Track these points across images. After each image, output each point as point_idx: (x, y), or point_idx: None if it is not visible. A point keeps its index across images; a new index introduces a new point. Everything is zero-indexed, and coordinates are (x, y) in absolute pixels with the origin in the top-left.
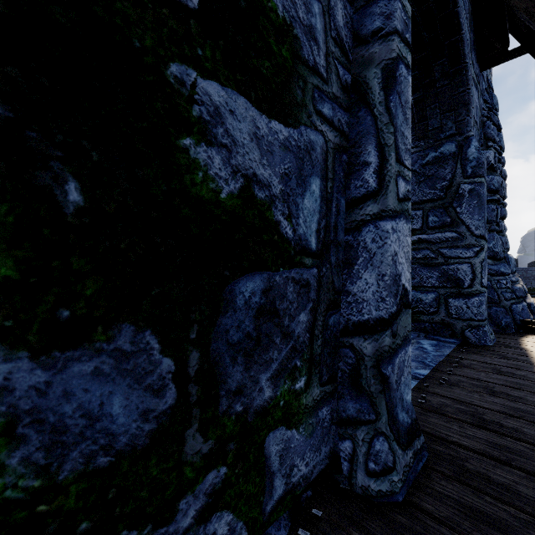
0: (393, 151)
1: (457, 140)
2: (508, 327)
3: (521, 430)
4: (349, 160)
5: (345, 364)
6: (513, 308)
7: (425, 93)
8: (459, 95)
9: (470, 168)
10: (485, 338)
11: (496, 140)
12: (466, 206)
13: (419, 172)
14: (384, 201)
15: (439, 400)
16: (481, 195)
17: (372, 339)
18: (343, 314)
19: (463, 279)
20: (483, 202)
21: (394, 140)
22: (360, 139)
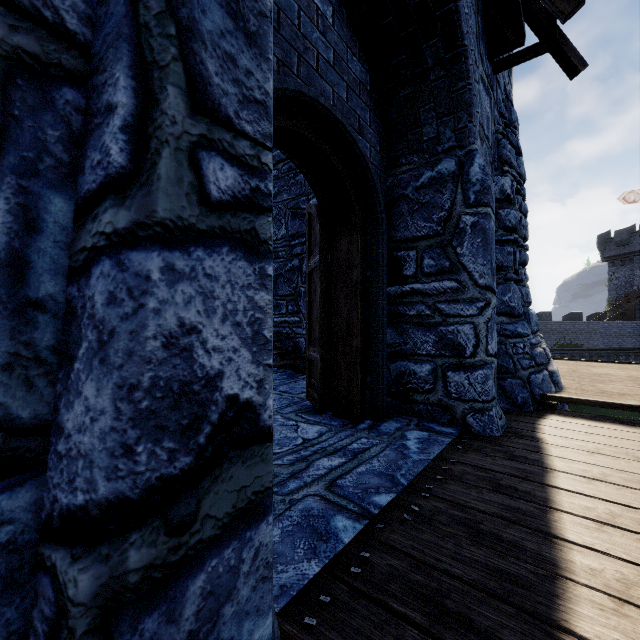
0: (174, 81)
1: (458, 155)
2: (525, 404)
3: (499, 635)
4: (87, 103)
5: (40, 618)
6: (532, 380)
7: (416, 87)
8: (458, 93)
9: (473, 193)
10: (491, 426)
11: (514, 164)
12: (469, 246)
13: (412, 198)
14: (144, 200)
15: (387, 563)
16: (487, 230)
17: (92, 558)
18: (48, 484)
19: (465, 345)
20: (489, 241)
21: (179, 55)
22: (107, 51)
